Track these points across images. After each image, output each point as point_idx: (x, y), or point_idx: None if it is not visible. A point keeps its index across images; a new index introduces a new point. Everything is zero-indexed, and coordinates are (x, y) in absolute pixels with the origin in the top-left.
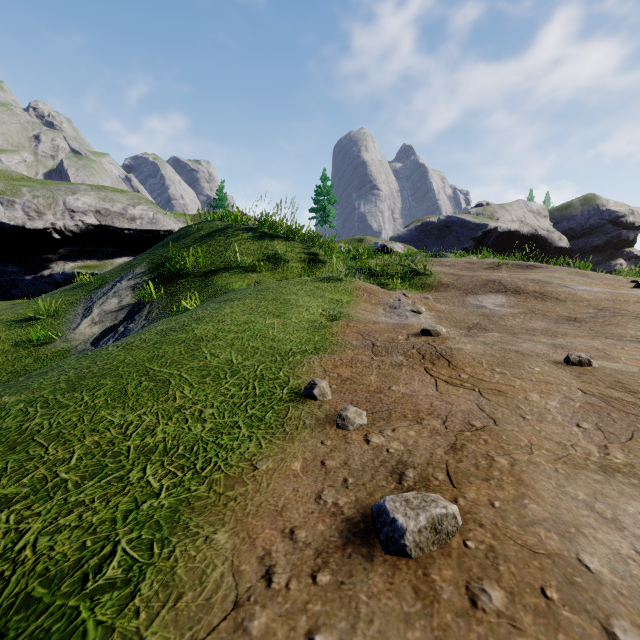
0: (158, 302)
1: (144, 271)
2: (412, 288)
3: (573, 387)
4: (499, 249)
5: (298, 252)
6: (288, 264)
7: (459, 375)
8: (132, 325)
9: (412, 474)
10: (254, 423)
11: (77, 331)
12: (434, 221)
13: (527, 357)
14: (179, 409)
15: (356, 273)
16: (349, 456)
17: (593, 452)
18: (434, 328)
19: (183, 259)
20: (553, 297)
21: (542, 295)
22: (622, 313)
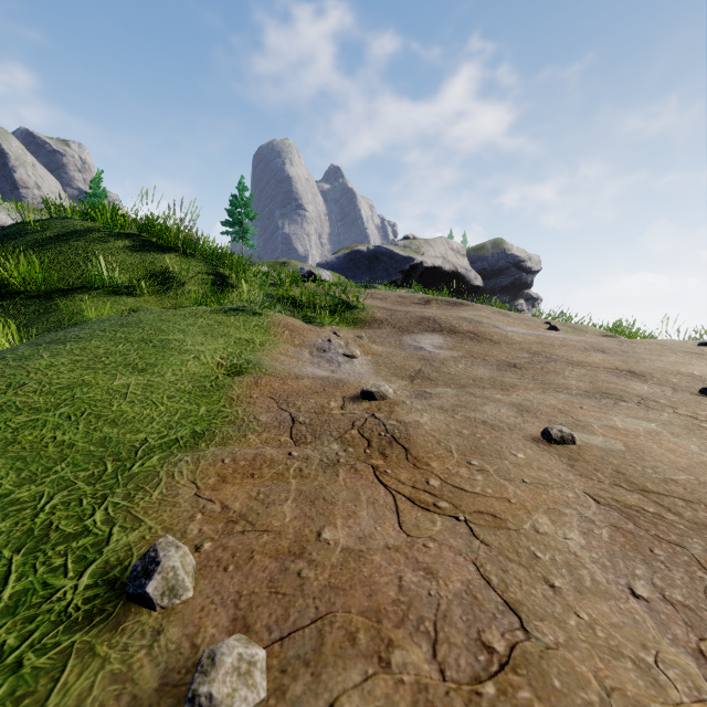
0: None
1: None
2: (343, 323)
3: (579, 490)
4: (425, 284)
5: (199, 272)
6: (184, 287)
7: (427, 481)
8: None
9: None
10: None
11: None
12: (363, 250)
13: (500, 432)
14: None
15: (277, 303)
16: None
17: (699, 681)
18: (379, 389)
19: (7, 270)
20: (487, 338)
21: (477, 336)
22: (554, 358)
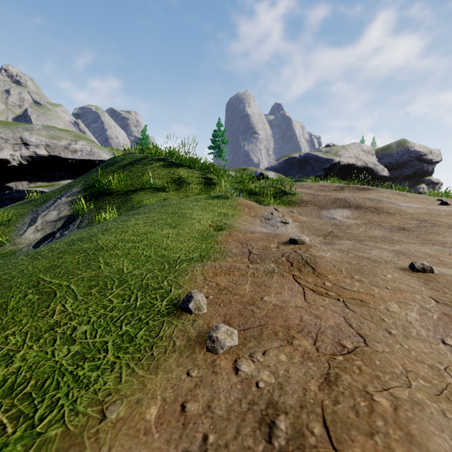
0: (88, 214)
1: (79, 190)
2: (281, 204)
3: (425, 295)
4: (341, 177)
5: (197, 177)
6: (189, 186)
7: (323, 283)
8: (66, 232)
9: (284, 424)
10: (124, 344)
11: (23, 237)
12: (296, 156)
13: (378, 264)
14: (52, 326)
15: (240, 193)
16: (214, 394)
17: None
18: (300, 238)
19: (109, 181)
20: (385, 211)
21: (377, 210)
22: (438, 224)
